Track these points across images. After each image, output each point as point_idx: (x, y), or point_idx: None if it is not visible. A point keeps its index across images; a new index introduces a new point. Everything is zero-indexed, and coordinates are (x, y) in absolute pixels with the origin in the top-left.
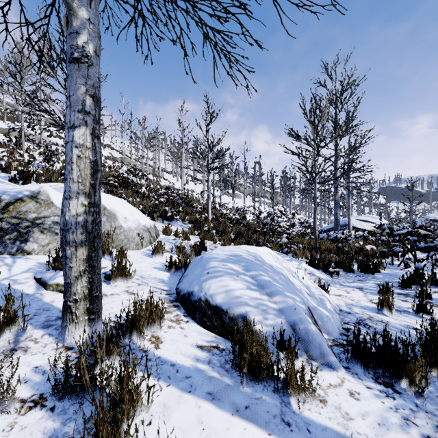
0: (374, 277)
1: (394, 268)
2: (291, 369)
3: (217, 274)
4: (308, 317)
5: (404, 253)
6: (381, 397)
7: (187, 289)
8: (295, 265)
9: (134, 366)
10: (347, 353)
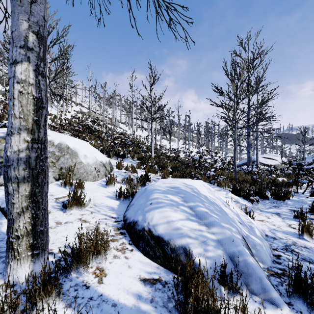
0: (286, 203)
1: (299, 196)
2: None
3: (159, 205)
4: (245, 248)
5: (310, 184)
6: None
7: (132, 217)
8: (223, 195)
9: None
10: (288, 288)
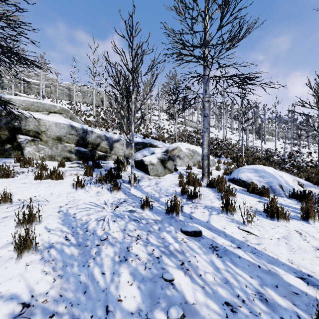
0: None
1: None
2: (263, 189)
3: (244, 172)
4: (277, 185)
5: None
6: (294, 202)
7: (232, 177)
8: (288, 176)
9: (223, 181)
10: (289, 194)
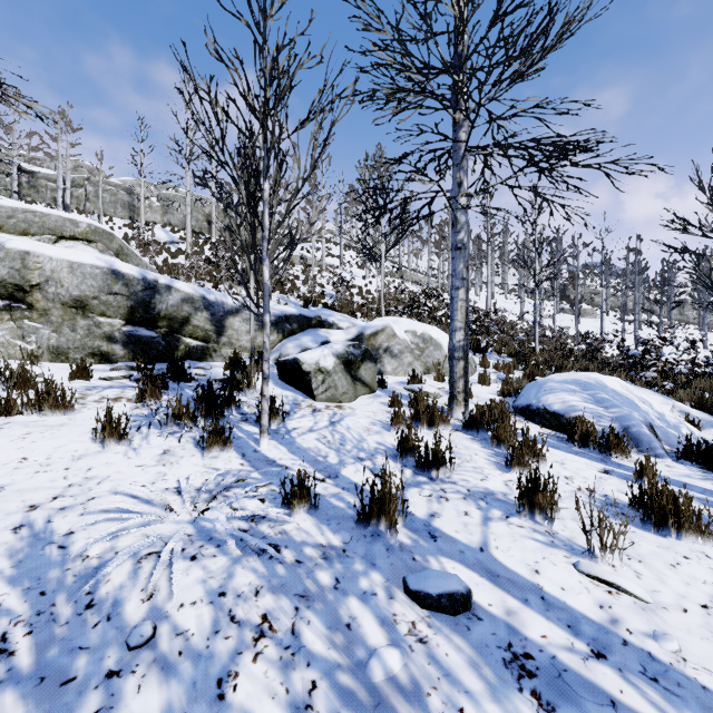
0: None
1: None
2: (611, 438)
3: (554, 391)
4: (643, 425)
5: None
6: (696, 471)
7: (525, 403)
8: (658, 400)
9: (508, 415)
10: (677, 450)
